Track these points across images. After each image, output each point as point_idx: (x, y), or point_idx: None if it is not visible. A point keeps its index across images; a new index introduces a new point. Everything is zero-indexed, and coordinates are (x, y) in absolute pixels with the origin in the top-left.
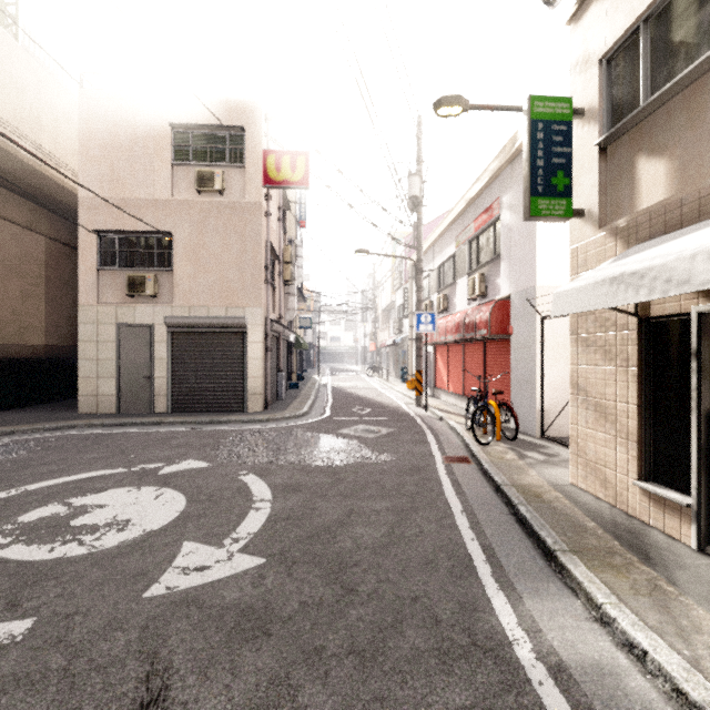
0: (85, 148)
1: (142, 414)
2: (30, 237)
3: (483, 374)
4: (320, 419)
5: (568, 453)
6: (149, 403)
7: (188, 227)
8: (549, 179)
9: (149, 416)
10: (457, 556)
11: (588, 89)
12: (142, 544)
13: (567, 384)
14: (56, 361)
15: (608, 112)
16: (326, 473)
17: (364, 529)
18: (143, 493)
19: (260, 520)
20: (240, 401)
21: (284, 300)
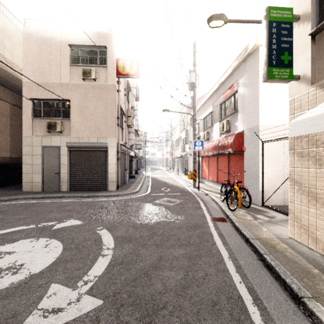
0: (26, 57)
1: (54, 192)
2: (2, 104)
3: (228, 171)
4: (144, 195)
5: (280, 215)
6: (58, 186)
7: (78, 97)
8: (279, 56)
9: (57, 193)
10: (233, 298)
11: (303, 2)
12: (24, 285)
13: (275, 177)
14: (15, 164)
15: (317, 14)
16: (147, 228)
17: (169, 272)
18: (39, 242)
19: (104, 265)
20: (104, 185)
21: (128, 135)
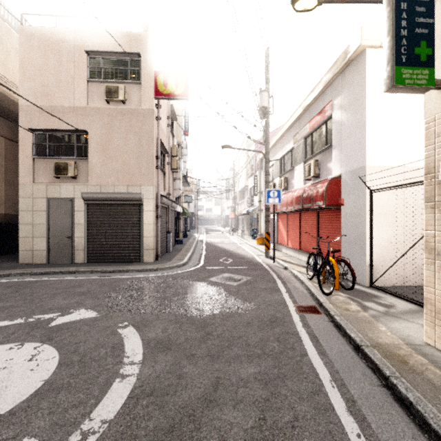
0: (24, 69)
1: (65, 264)
2: None
3: (316, 235)
4: (195, 268)
5: (401, 303)
6: (70, 256)
7: (99, 127)
8: (413, 48)
9: (69, 266)
10: None
11: None
12: None
13: (390, 244)
14: (11, 224)
15: None
16: (196, 324)
17: (232, 413)
18: (22, 351)
19: (121, 396)
20: (137, 254)
21: (172, 182)
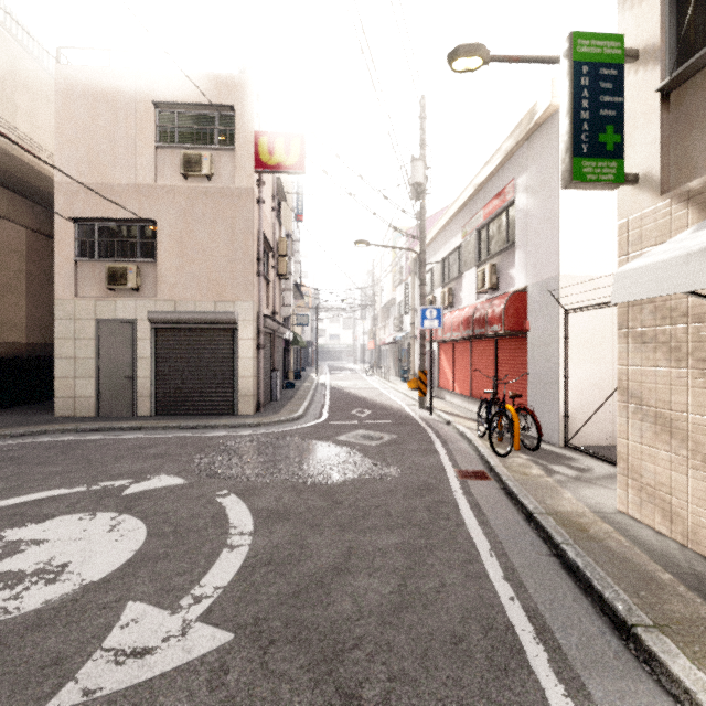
0: (62, 128)
1: (123, 417)
2: (9, 228)
3: (493, 374)
4: (316, 423)
5: (601, 466)
6: (131, 405)
7: (173, 215)
8: (596, 135)
9: (130, 420)
10: (495, 628)
11: (644, 23)
12: (72, 605)
13: (594, 386)
14: (37, 359)
15: (672, 49)
16: (321, 493)
17: (367, 580)
18: (97, 521)
19: (233, 565)
20: (229, 403)
21: (279, 295)
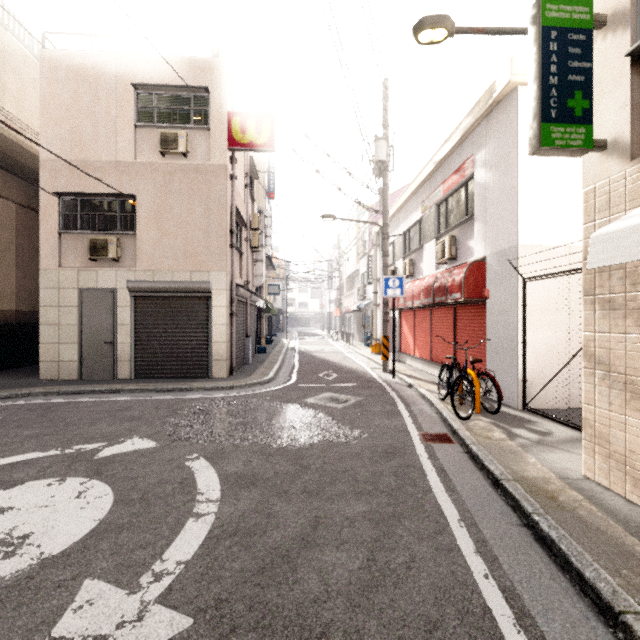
0: (47, 109)
1: (104, 380)
2: None
3: (452, 339)
4: (285, 386)
5: (561, 430)
6: (111, 369)
7: (151, 190)
8: (565, 100)
9: (110, 383)
10: (472, 612)
11: None
12: (26, 583)
13: (551, 351)
14: (26, 326)
15: None
16: (289, 456)
17: (335, 554)
18: (65, 487)
19: (198, 536)
20: (204, 366)
21: (252, 266)
